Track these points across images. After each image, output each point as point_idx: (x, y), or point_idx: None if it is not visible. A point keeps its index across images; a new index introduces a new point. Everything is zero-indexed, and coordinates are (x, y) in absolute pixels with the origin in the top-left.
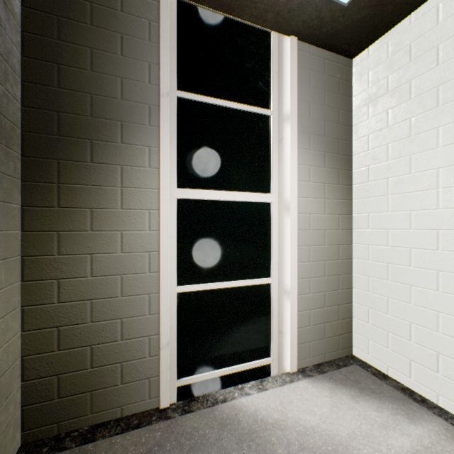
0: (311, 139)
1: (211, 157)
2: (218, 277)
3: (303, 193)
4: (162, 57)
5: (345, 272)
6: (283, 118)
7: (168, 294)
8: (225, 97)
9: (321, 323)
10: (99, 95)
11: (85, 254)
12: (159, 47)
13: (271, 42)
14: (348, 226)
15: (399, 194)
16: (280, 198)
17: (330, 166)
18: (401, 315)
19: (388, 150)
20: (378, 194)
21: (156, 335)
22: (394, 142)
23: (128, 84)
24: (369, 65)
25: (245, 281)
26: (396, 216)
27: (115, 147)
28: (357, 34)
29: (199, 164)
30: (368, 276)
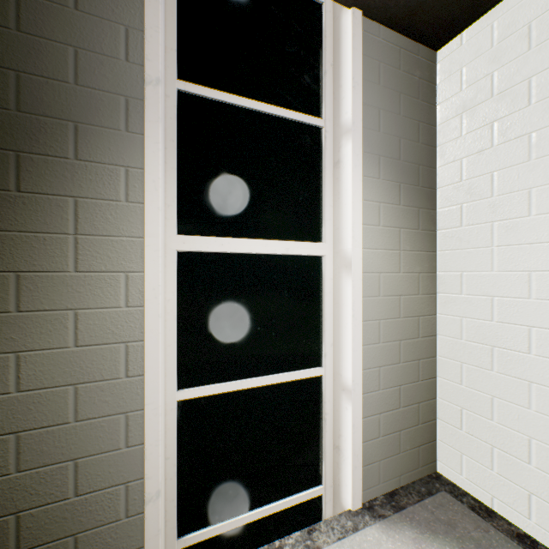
0: (381, 163)
1: (233, 186)
2: (243, 370)
3: (370, 242)
4: (149, 18)
5: (426, 355)
6: (341, 130)
7: (159, 410)
8: (255, 95)
9: (395, 431)
10: (33, 74)
11: (5, 352)
12: (144, 2)
13: (323, 19)
14: (431, 289)
15: (512, 246)
16: (336, 250)
17: (408, 203)
18: (515, 424)
19: (493, 180)
20: (477, 245)
21: (138, 479)
22: (502, 170)
23: (87, 58)
24: (462, 58)
25: (285, 374)
26: (507, 277)
27: (63, 166)
28: (448, 9)
29: (214, 197)
30: (461, 362)
